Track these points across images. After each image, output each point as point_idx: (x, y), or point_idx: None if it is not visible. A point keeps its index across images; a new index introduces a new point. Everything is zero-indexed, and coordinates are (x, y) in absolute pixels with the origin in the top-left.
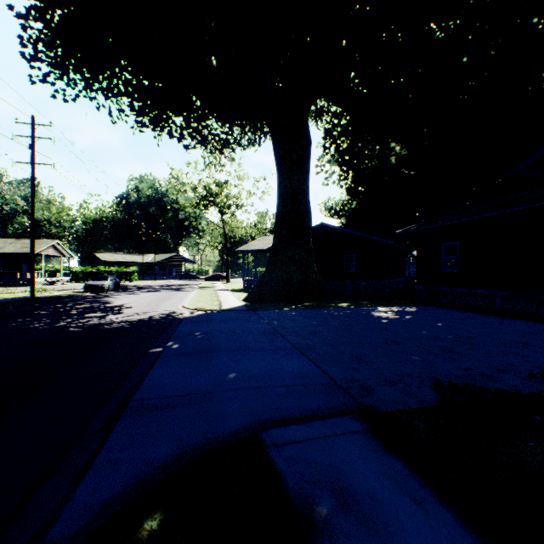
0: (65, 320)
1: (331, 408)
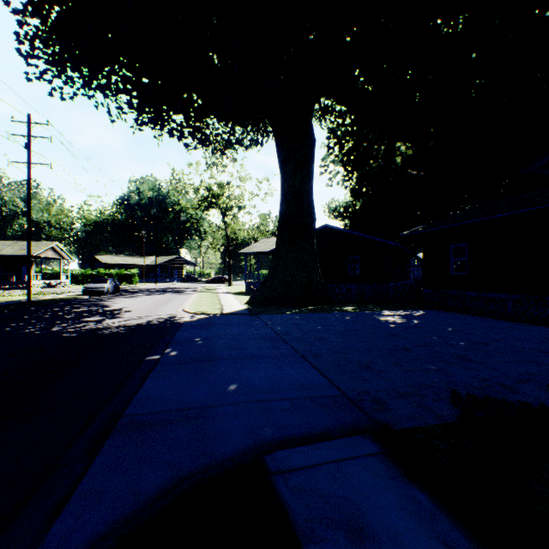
0: (60, 325)
1: (341, 425)
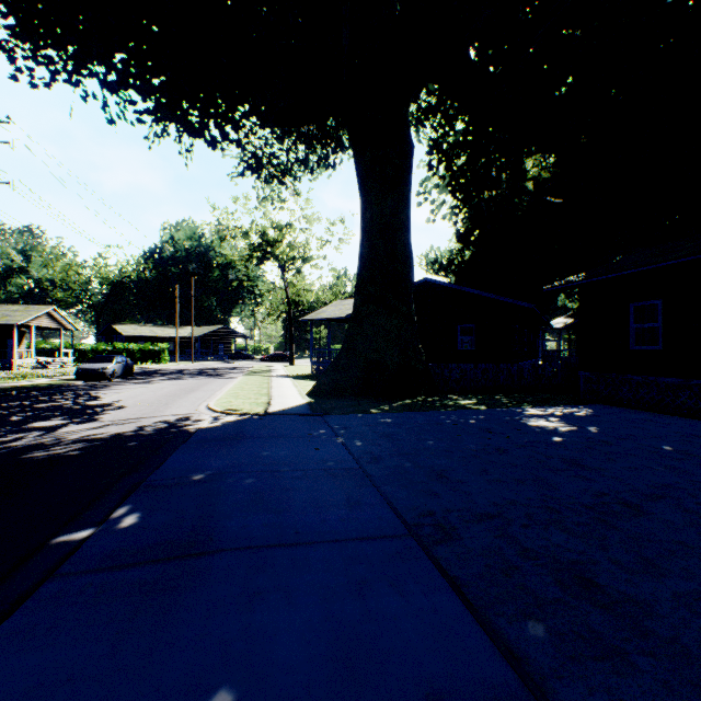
0: None
1: None
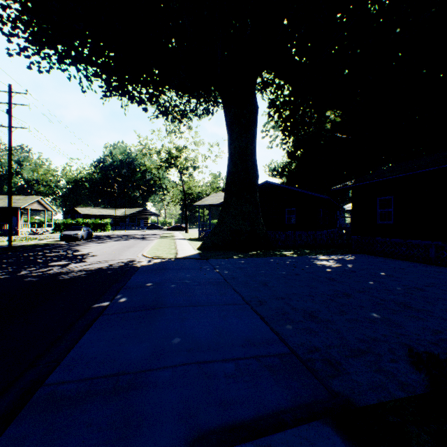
0: (28, 269)
1: (293, 400)
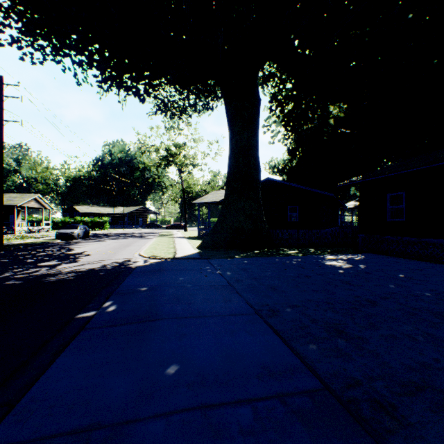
0: (13, 270)
1: None
